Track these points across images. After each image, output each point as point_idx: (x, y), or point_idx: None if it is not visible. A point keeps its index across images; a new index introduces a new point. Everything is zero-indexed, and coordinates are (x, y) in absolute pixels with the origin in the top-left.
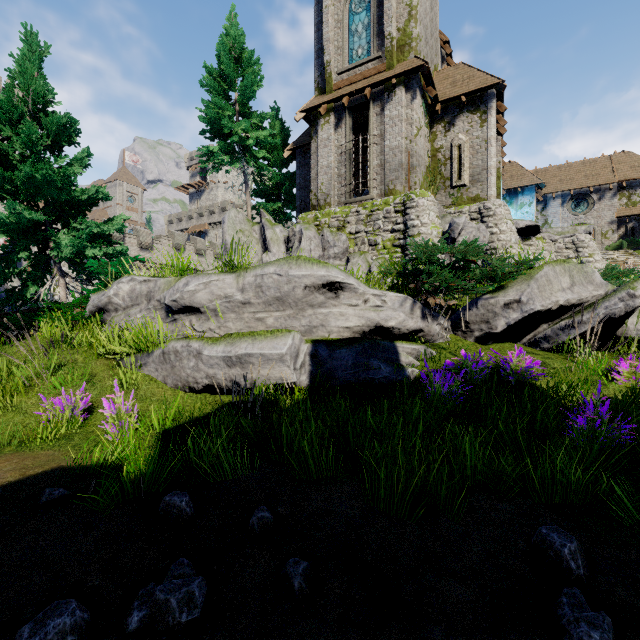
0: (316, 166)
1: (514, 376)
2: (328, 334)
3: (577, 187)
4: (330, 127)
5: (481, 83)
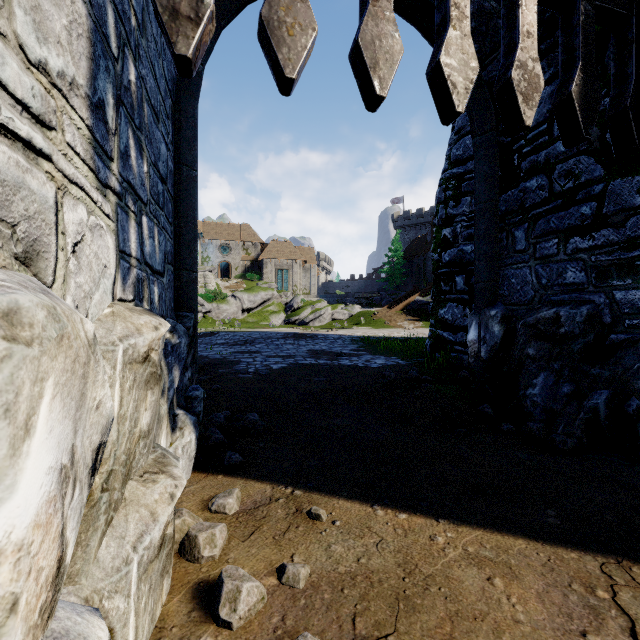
0: None
1: None
2: None
3: (223, 239)
4: None
5: None
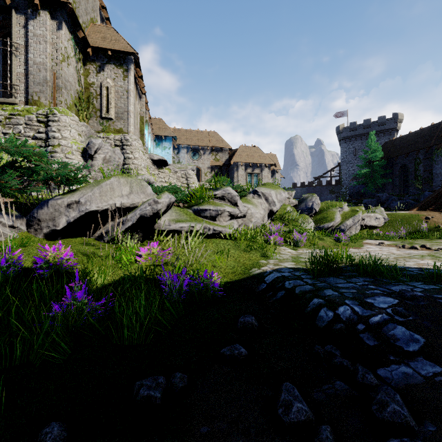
0: None
1: (52, 268)
2: None
3: (194, 144)
4: None
5: (123, 47)
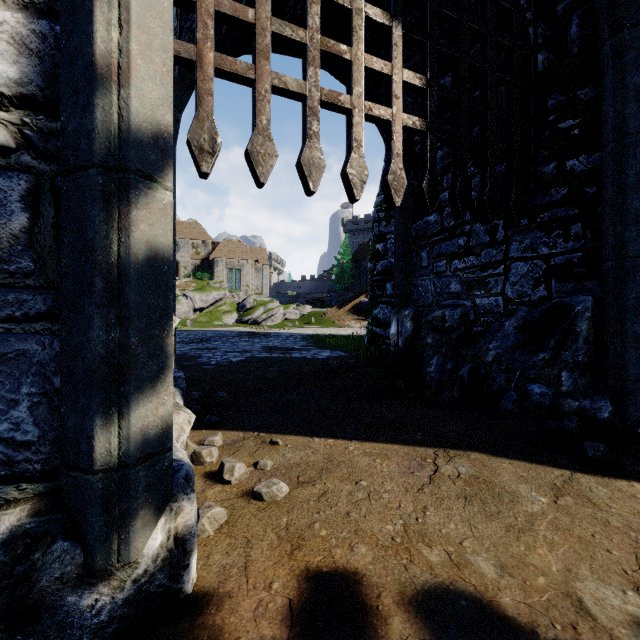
0: None
1: None
2: None
3: None
4: None
5: None
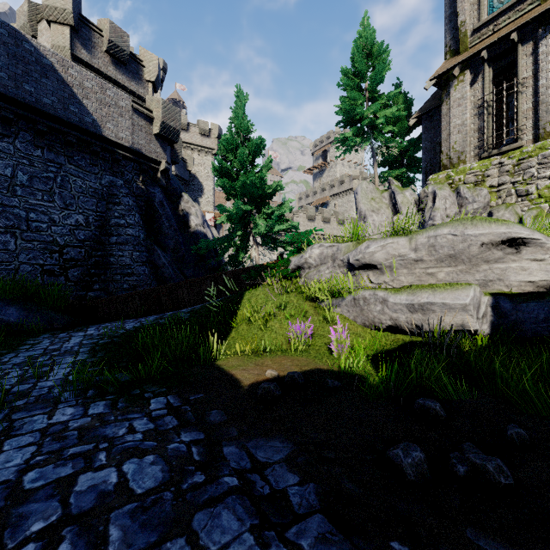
0: (447, 127)
1: None
2: (505, 288)
3: None
4: (465, 85)
5: None
